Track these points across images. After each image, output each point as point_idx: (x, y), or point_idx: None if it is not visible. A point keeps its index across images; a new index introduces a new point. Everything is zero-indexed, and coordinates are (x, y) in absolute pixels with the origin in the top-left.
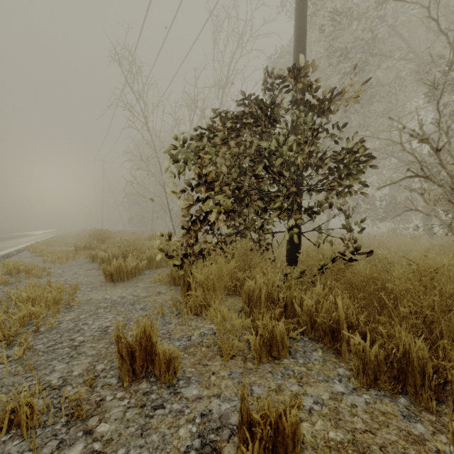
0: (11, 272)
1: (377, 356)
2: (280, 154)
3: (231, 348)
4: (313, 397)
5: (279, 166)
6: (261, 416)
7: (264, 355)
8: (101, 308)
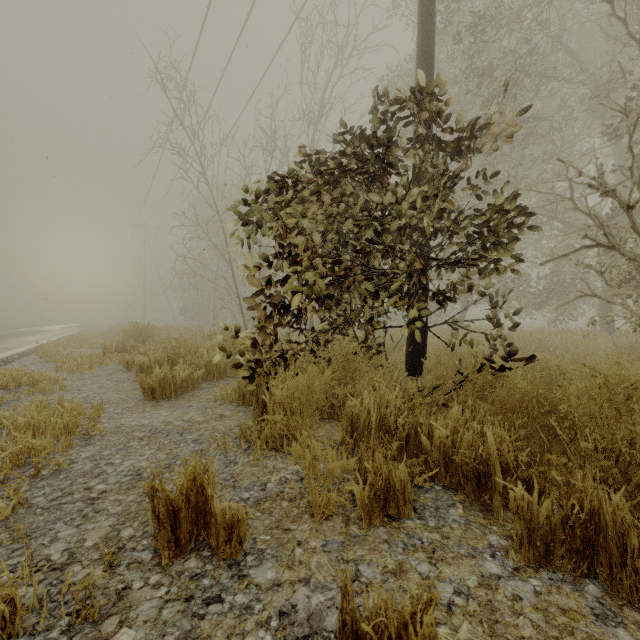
0: (8, 386)
1: (549, 518)
2: (398, 213)
3: (326, 503)
4: (453, 583)
5: (396, 232)
6: (374, 625)
7: (377, 515)
8: (135, 440)
